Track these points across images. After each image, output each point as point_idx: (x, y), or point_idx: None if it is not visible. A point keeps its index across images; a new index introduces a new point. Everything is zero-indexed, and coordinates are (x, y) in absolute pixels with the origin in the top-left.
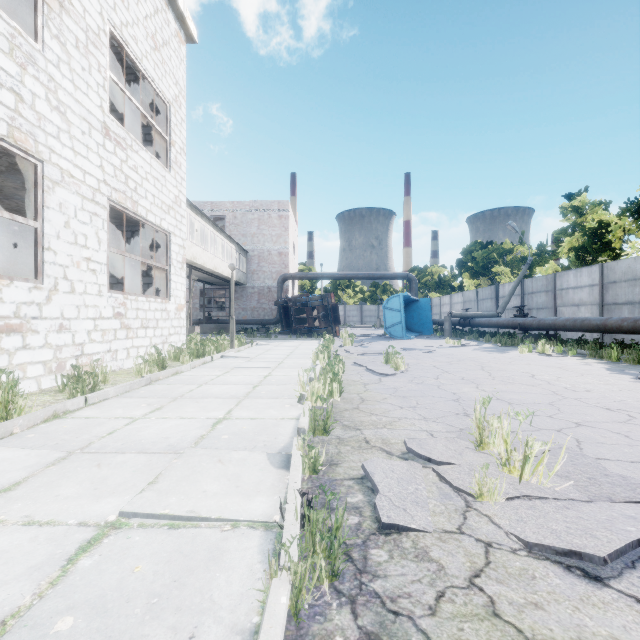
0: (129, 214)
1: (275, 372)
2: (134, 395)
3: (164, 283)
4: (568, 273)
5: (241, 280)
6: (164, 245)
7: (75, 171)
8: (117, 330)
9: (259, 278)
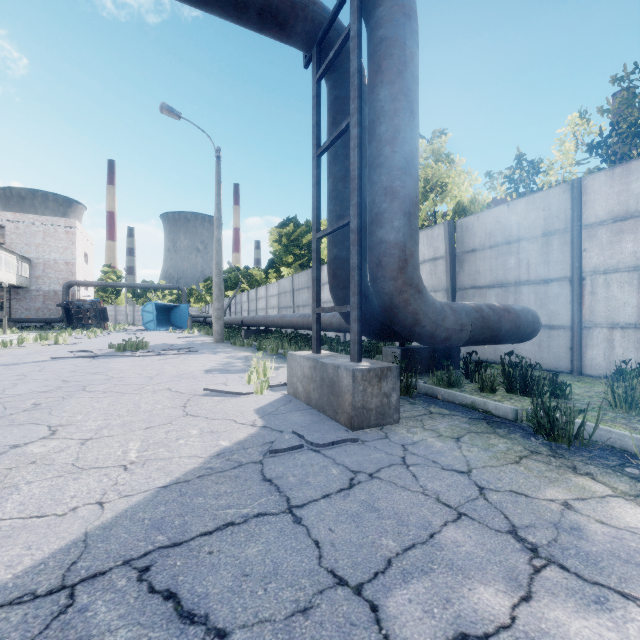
0: None
1: None
2: None
3: None
4: (243, 294)
5: (24, 284)
6: None
7: None
8: None
9: (45, 283)
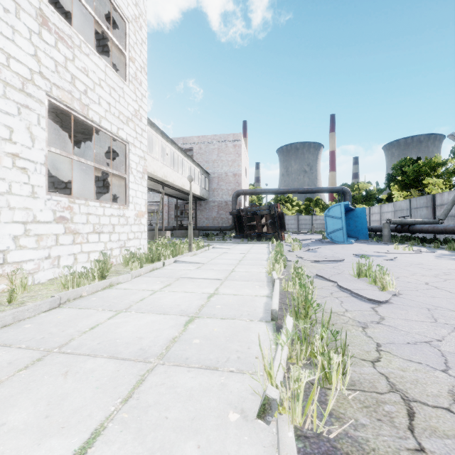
0: (78, 117)
1: (223, 287)
2: (3, 336)
3: (123, 191)
4: None
5: (204, 196)
6: (123, 155)
7: None
8: (60, 235)
9: (218, 194)
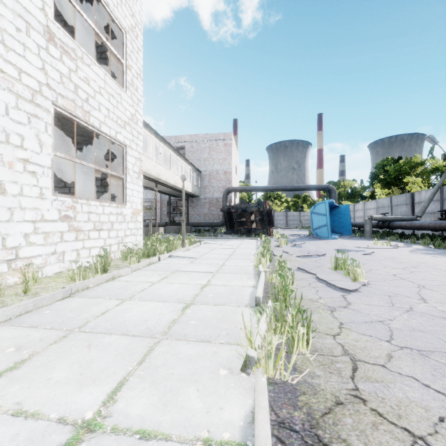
0: (80, 123)
1: (215, 279)
2: (28, 320)
3: (121, 190)
4: None
5: (196, 193)
6: (121, 156)
7: (6, 67)
8: (64, 232)
9: (209, 191)
